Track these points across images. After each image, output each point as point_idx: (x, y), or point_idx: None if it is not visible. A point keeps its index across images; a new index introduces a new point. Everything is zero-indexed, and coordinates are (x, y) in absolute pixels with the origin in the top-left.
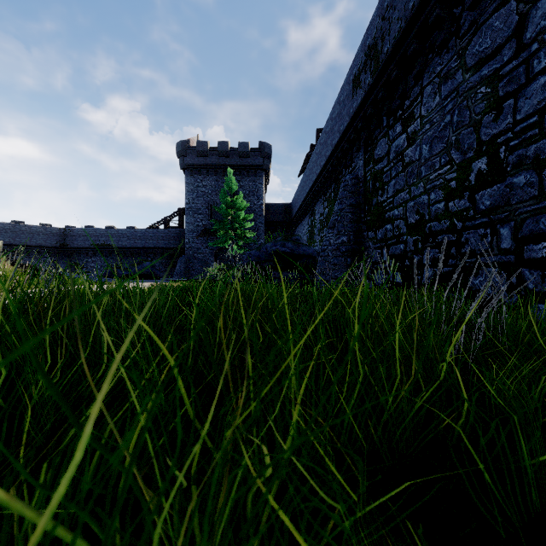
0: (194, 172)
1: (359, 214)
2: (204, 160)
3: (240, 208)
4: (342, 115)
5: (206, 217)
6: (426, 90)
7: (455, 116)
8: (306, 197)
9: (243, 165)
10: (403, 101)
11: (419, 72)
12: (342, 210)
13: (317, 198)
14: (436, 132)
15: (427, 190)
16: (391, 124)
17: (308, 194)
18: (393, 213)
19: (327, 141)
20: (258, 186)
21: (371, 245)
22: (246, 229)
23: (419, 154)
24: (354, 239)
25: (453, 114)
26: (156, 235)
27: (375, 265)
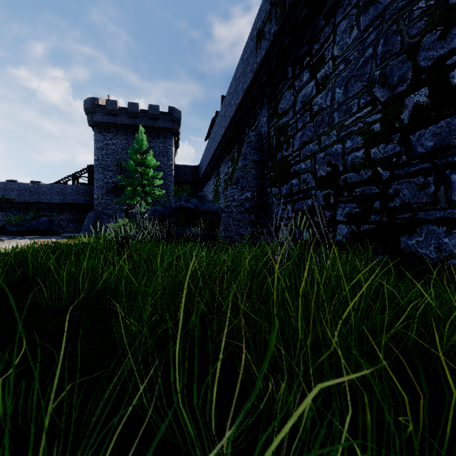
0: (104, 130)
1: (262, 171)
2: (113, 119)
3: (148, 166)
4: (246, 73)
5: (116, 174)
6: (341, 27)
7: (380, 46)
8: (212, 158)
9: (153, 127)
10: (312, 46)
11: (332, 7)
12: (246, 166)
13: (222, 158)
14: (353, 71)
15: (342, 138)
16: (297, 74)
17: (213, 155)
18: (300, 167)
19: (231, 101)
20: (167, 147)
21: (275, 201)
22: (157, 187)
23: (331, 100)
24: (258, 195)
25: (377, 45)
26: (63, 190)
27: (280, 222)
